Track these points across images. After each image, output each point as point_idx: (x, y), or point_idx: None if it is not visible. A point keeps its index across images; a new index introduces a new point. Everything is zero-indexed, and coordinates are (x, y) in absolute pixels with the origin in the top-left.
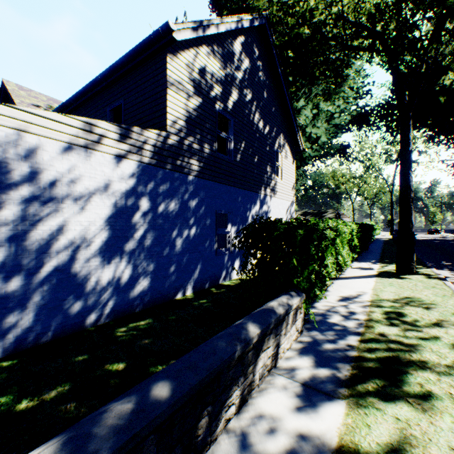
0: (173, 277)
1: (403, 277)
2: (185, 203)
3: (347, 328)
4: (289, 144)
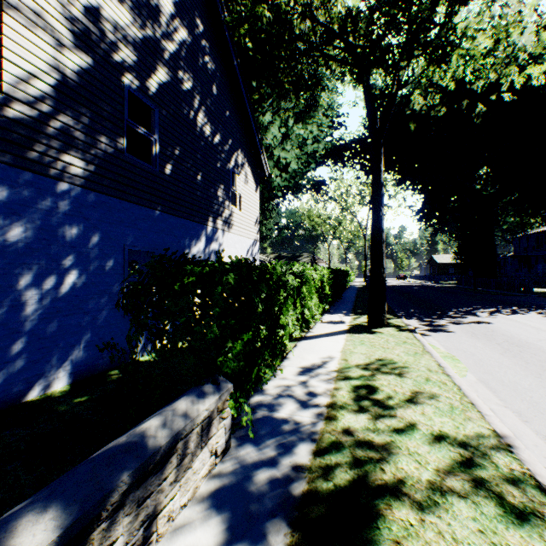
0: (19, 363)
1: (375, 330)
2: (52, 229)
3: (301, 426)
4: (250, 165)
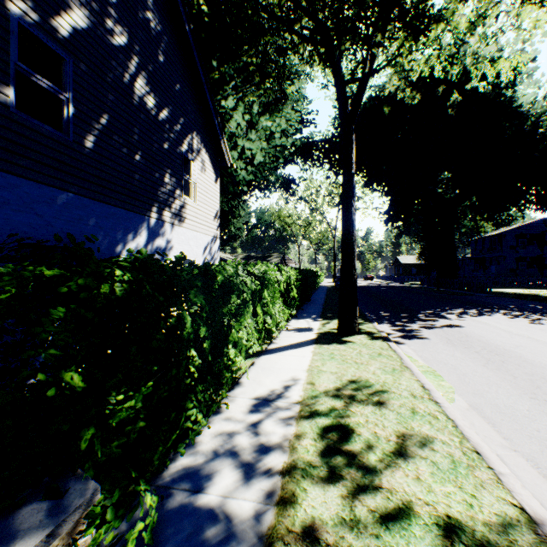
0: None
1: (347, 339)
2: None
3: (238, 524)
4: (209, 152)
